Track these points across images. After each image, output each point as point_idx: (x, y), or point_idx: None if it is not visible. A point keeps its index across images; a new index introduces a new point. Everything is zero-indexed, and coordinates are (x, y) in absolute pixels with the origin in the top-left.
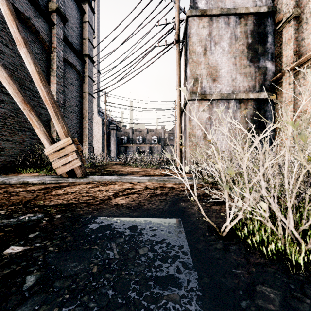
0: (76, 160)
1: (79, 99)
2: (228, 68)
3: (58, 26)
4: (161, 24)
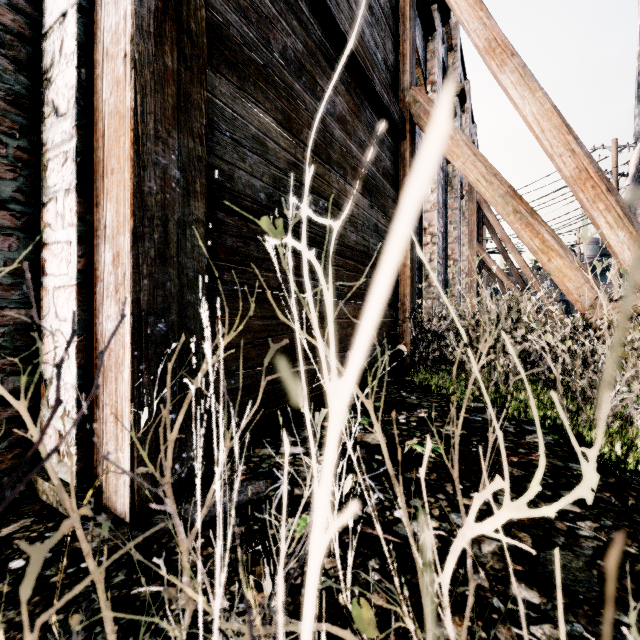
0: None
1: None
2: None
3: None
4: None
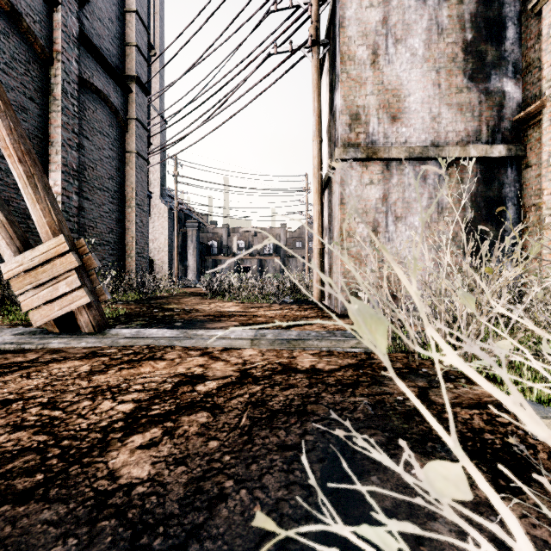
0: (78, 291)
1: (117, 164)
2: (423, 93)
3: (65, 9)
4: (281, 8)
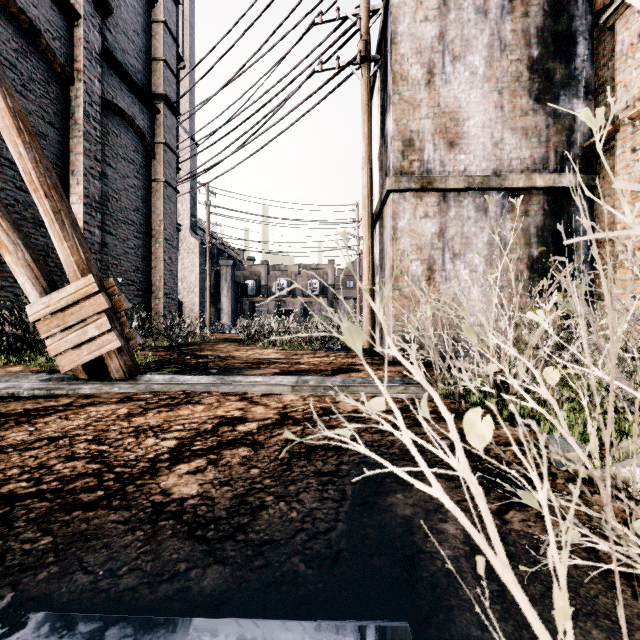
0: (108, 335)
1: (143, 194)
2: (483, 116)
3: (87, 23)
4: (327, 20)
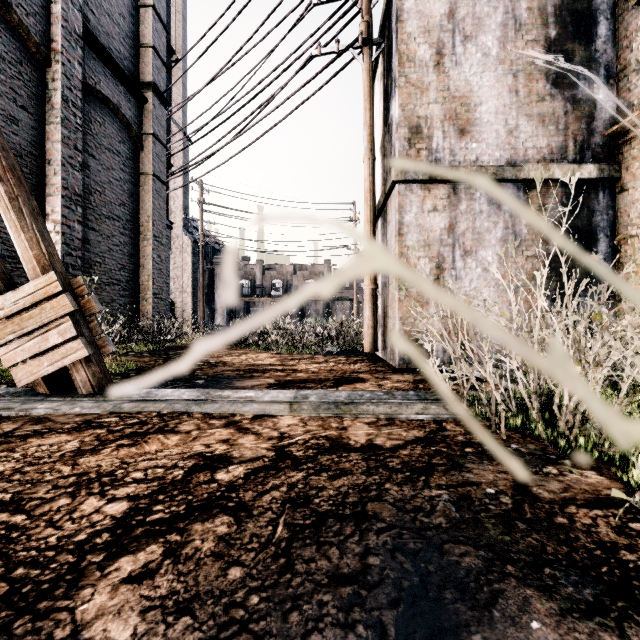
0: (73, 342)
1: (129, 188)
2: (497, 101)
3: None
4: (326, 0)
